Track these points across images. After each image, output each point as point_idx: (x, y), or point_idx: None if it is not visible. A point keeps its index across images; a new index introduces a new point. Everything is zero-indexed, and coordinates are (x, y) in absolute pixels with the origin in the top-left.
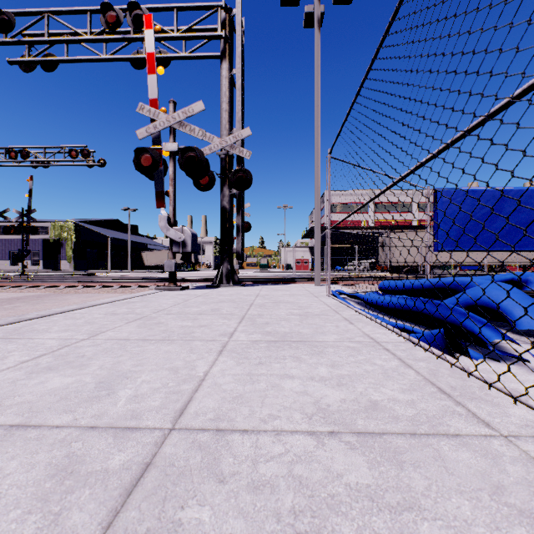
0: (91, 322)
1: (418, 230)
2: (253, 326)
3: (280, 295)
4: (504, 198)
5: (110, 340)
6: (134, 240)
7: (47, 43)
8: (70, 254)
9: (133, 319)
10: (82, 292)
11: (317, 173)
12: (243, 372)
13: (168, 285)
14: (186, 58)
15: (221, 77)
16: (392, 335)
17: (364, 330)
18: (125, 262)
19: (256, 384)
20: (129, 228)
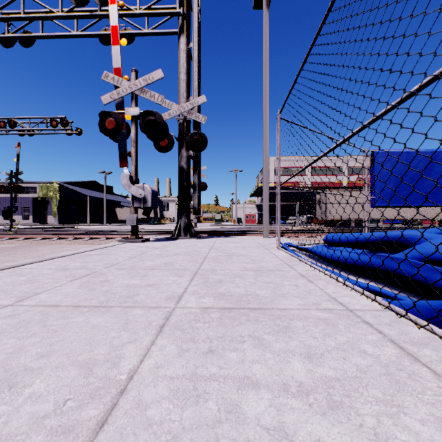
0: (33, 280)
1: (350, 189)
2: (205, 285)
3: (233, 247)
4: (434, 159)
5: (36, 307)
6: (109, 198)
7: (23, 20)
8: (55, 210)
9: (79, 276)
10: (55, 243)
11: (265, 137)
12: (184, 372)
13: (131, 238)
14: (148, 34)
15: (179, 50)
16: (362, 298)
17: (327, 292)
18: (102, 217)
19: (202, 403)
20: (105, 188)
